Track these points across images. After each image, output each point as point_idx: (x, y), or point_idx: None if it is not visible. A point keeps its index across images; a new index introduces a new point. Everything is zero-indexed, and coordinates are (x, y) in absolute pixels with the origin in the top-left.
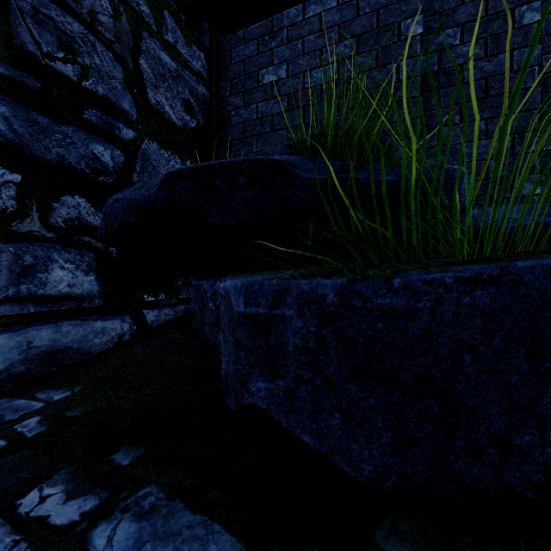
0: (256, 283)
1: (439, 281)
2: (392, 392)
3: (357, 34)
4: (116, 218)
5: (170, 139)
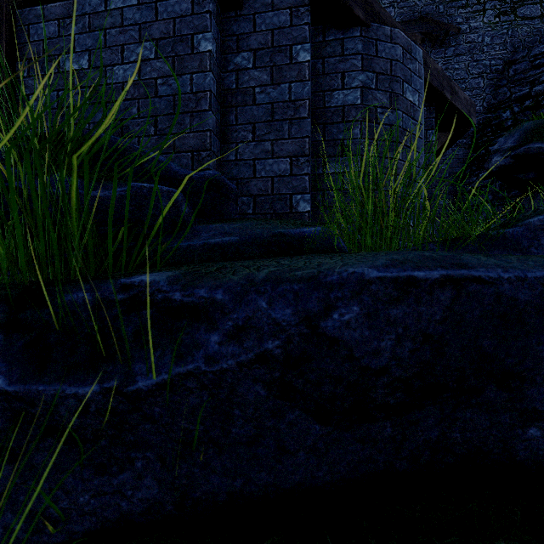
0: None
1: None
2: None
3: (156, 38)
4: None
5: None
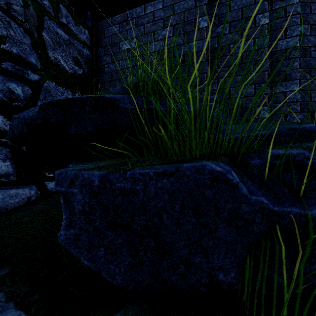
0: (64, 173)
1: (147, 174)
2: (129, 235)
3: (173, 24)
4: (16, 128)
5: (64, 80)
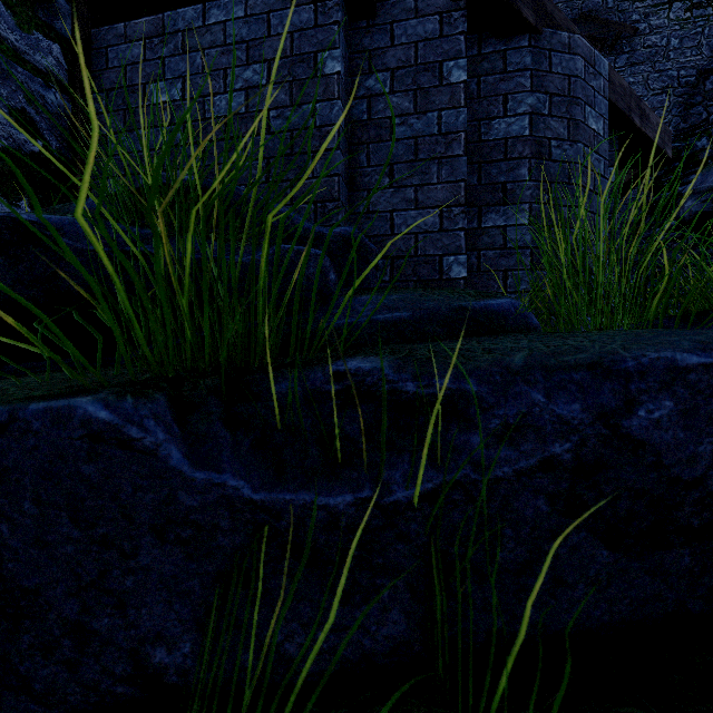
0: None
1: None
2: None
3: (269, 58)
4: None
5: None
